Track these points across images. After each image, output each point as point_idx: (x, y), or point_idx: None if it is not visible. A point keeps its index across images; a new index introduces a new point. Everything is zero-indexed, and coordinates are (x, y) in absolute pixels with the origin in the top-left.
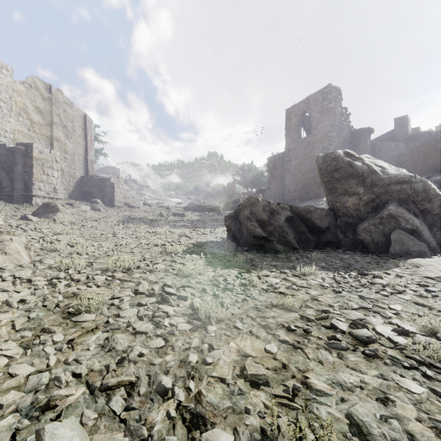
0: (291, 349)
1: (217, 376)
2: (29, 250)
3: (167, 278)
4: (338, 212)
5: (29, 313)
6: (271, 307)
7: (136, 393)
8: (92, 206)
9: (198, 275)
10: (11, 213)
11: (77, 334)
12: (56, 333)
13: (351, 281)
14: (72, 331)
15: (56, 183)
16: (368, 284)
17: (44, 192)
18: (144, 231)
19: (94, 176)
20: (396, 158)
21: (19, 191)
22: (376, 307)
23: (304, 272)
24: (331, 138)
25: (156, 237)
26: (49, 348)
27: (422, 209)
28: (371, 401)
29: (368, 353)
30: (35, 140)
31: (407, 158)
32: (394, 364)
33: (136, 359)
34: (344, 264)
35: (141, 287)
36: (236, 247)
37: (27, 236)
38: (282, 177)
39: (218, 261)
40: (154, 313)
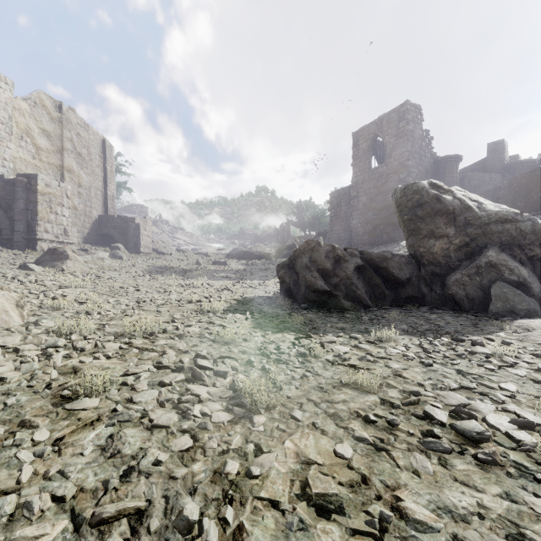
0: (372, 452)
1: (267, 497)
2: (22, 308)
3: (201, 345)
4: (422, 259)
5: (7, 397)
6: (341, 387)
7: (144, 528)
8: (112, 252)
9: (243, 342)
10: (8, 261)
11: (70, 429)
12: (39, 427)
13: (443, 349)
14: (63, 424)
15: (67, 224)
16: (466, 354)
17: (52, 235)
18: (175, 283)
19: (115, 216)
20: (491, 192)
21: (20, 234)
22: (482, 387)
23: (381, 337)
24: (409, 167)
25: (190, 291)
26: (25, 453)
27: (531, 256)
28: (499, 540)
29: (483, 459)
30: (41, 170)
31: (505, 193)
32: (522, 476)
33: (149, 469)
34: (431, 326)
35: (166, 359)
36: (292, 303)
37: (23, 290)
38: (347, 217)
39: (269, 322)
40: (180, 396)
